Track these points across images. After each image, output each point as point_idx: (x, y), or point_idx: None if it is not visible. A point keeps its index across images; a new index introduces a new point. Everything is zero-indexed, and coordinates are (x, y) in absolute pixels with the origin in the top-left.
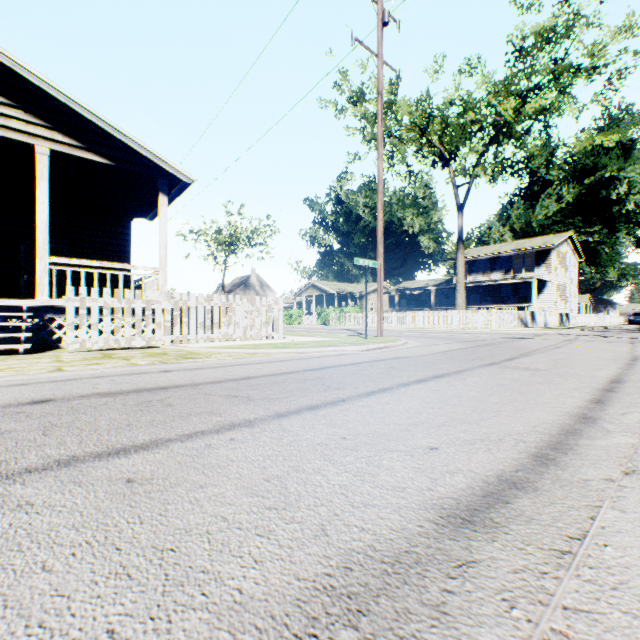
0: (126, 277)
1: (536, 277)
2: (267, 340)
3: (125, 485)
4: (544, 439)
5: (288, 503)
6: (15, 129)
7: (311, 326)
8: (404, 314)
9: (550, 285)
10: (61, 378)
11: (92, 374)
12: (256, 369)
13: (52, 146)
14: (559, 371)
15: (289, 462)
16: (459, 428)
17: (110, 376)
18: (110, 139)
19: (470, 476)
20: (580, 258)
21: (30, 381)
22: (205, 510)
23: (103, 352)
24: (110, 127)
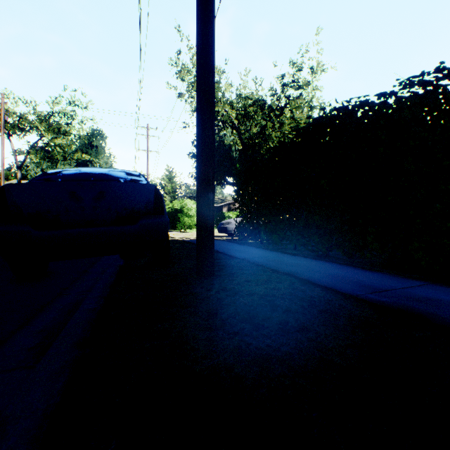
0: None
1: None
2: None
3: None
4: None
5: None
6: None
7: None
8: None
9: None
10: None
11: None
12: None
13: None
14: None
15: None
16: None
17: None
18: None
19: None
20: None
21: None
22: None
23: None
24: None
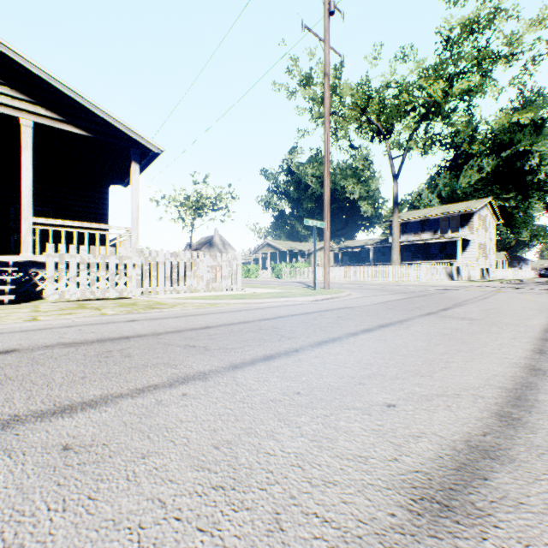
0: (104, 236)
1: (461, 237)
2: (227, 291)
3: (59, 454)
4: (502, 394)
5: (237, 480)
6: (2, 103)
7: (266, 279)
8: (347, 269)
9: (472, 244)
10: (33, 328)
11: (63, 324)
12: (215, 319)
13: (35, 119)
14: (493, 320)
15: (241, 423)
16: (413, 381)
17: (79, 326)
18: (88, 113)
19: (436, 441)
20: (498, 220)
21: (3, 331)
22: (142, 490)
23: (79, 302)
24: (87, 102)
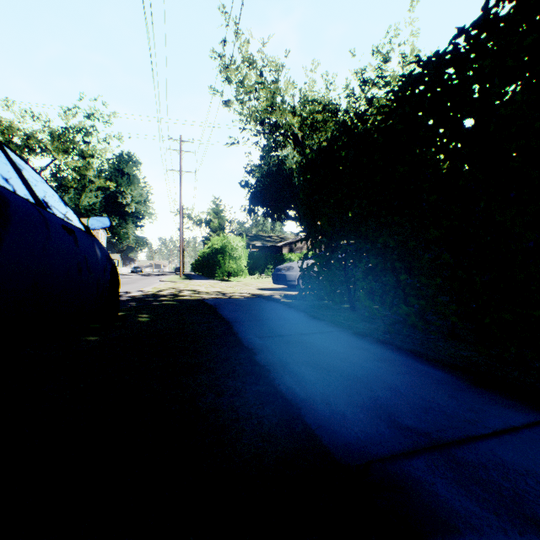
0: None
1: None
2: None
3: None
4: None
5: None
6: None
7: None
8: None
9: None
10: None
11: None
12: None
13: None
14: None
15: None
16: None
17: None
18: None
19: None
20: (109, 234)
21: None
22: None
23: None
24: None
